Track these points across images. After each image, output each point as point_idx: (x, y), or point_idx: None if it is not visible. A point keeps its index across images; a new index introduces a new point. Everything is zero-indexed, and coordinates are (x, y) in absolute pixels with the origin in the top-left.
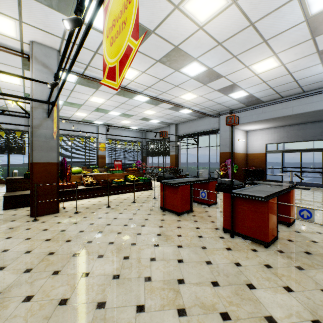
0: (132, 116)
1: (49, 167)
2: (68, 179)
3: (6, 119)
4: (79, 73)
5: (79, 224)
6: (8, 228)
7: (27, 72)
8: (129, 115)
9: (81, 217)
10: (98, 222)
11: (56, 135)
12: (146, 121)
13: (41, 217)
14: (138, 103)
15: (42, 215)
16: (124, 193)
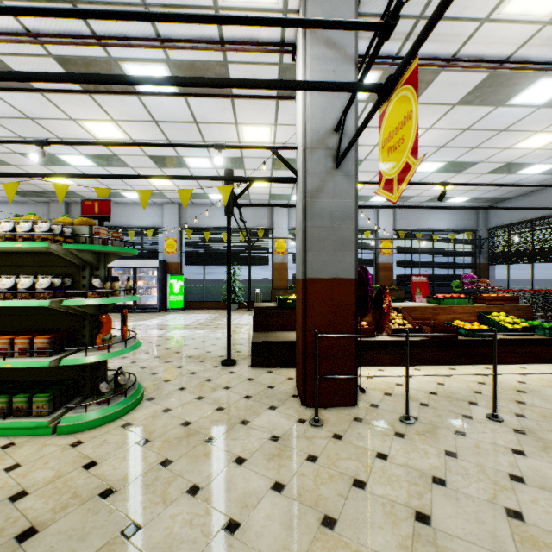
0: (472, 167)
1: (337, 290)
2: (385, 325)
3: (246, 214)
4: (389, 57)
5: (460, 497)
6: (269, 438)
7: (282, 105)
8: (464, 164)
9: (437, 450)
10: (533, 510)
11: (352, 210)
12: (505, 174)
13: (322, 411)
14: (515, 115)
15: (324, 406)
16: (489, 362)
